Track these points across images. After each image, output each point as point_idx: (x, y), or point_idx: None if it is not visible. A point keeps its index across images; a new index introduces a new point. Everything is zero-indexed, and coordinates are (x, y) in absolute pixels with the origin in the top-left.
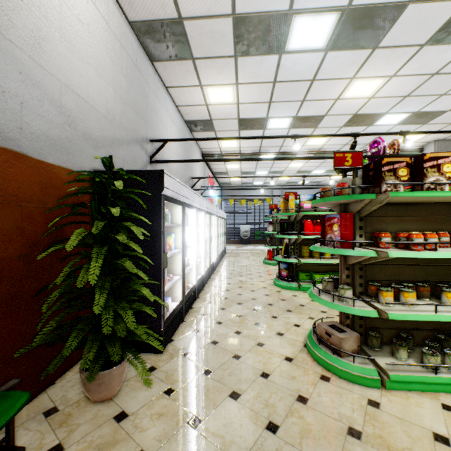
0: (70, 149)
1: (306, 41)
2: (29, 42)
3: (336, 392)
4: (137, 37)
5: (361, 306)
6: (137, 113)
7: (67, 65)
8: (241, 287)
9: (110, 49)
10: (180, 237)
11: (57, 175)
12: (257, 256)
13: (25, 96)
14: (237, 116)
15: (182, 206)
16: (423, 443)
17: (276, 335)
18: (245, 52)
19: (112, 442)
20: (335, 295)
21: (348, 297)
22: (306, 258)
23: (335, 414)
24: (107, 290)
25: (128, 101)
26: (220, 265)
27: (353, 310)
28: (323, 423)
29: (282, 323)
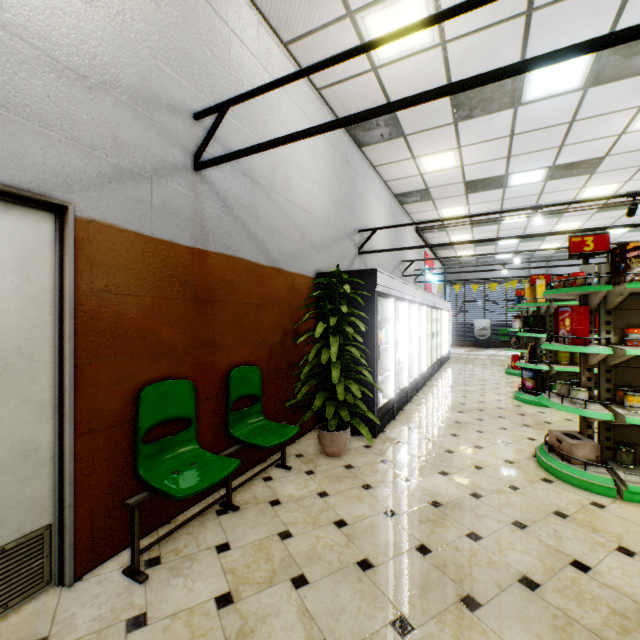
0: (302, 258)
1: (551, 87)
2: (283, 187)
3: (555, 491)
4: (347, 132)
5: (596, 410)
6: (347, 207)
7: (301, 191)
8: (465, 396)
9: (327, 159)
10: (390, 332)
11: (296, 281)
12: (498, 364)
13: (281, 227)
14: (461, 180)
15: (392, 300)
16: (638, 535)
17: (500, 443)
18: (467, 116)
19: (345, 476)
20: (564, 396)
21: (578, 398)
22: (563, 365)
23: (545, 501)
24: (339, 369)
25: (340, 199)
26: (440, 372)
27: (583, 412)
28: (528, 503)
29: (512, 434)
